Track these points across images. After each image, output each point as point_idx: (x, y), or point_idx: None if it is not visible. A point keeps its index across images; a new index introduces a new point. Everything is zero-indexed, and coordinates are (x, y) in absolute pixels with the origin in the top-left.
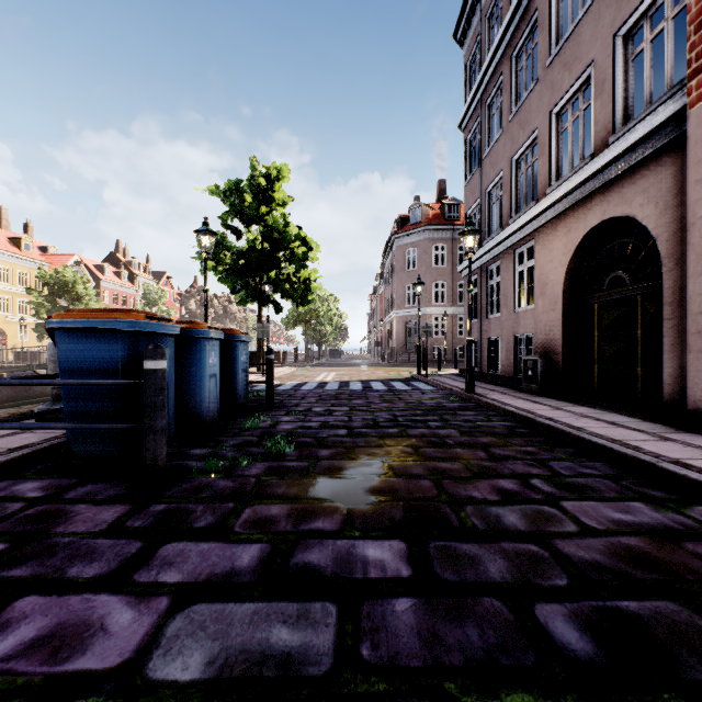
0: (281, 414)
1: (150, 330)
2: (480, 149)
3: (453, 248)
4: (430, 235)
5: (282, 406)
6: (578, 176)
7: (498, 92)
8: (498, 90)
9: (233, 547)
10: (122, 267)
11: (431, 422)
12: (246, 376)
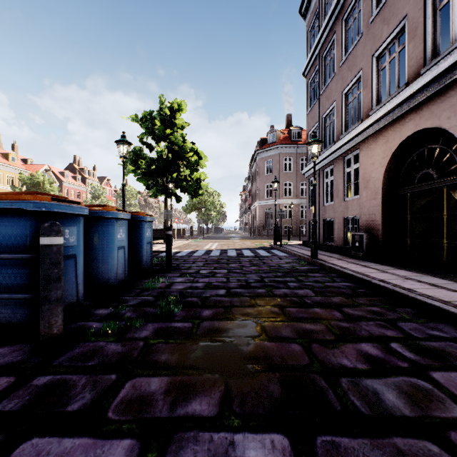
0: (176, 275)
1: (56, 210)
2: (318, 88)
3: (297, 159)
4: (281, 150)
5: (178, 269)
6: (396, 99)
7: (331, 47)
8: (331, 46)
9: (97, 447)
10: (77, 173)
11: (290, 283)
12: (150, 247)
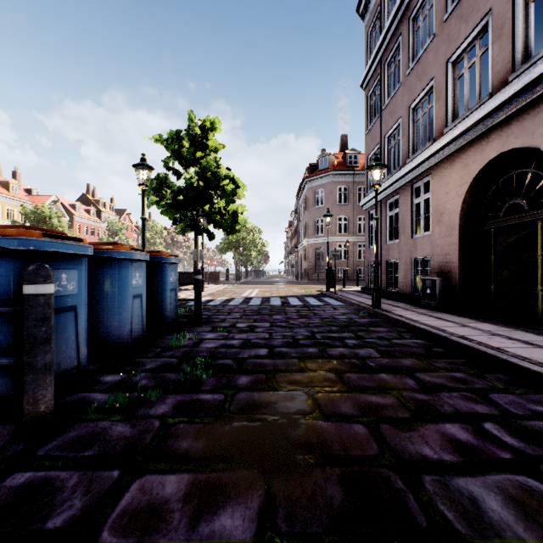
0: (206, 330)
1: (48, 249)
2: (380, 102)
3: (353, 189)
4: (335, 178)
5: (209, 322)
6: (477, 113)
7: (396, 52)
8: (396, 50)
9: None
10: (91, 205)
11: (348, 340)
12: (175, 295)
